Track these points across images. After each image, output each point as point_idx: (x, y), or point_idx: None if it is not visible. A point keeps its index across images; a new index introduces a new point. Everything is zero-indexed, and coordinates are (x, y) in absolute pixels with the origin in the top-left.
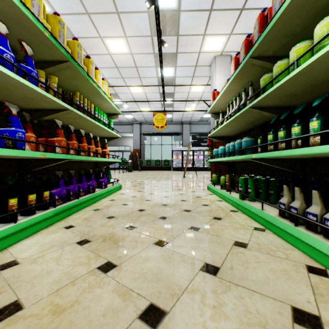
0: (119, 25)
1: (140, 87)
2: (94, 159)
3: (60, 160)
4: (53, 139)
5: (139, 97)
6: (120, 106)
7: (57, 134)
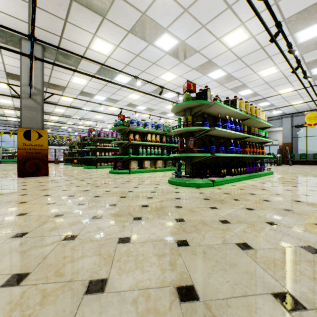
0: (269, 62)
1: (289, 88)
2: (259, 156)
3: (247, 157)
4: (246, 149)
5: (288, 95)
6: (267, 106)
7: (246, 147)
